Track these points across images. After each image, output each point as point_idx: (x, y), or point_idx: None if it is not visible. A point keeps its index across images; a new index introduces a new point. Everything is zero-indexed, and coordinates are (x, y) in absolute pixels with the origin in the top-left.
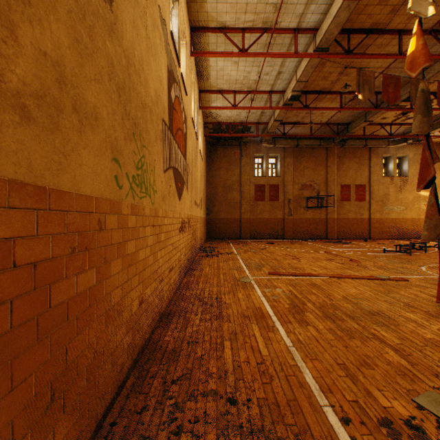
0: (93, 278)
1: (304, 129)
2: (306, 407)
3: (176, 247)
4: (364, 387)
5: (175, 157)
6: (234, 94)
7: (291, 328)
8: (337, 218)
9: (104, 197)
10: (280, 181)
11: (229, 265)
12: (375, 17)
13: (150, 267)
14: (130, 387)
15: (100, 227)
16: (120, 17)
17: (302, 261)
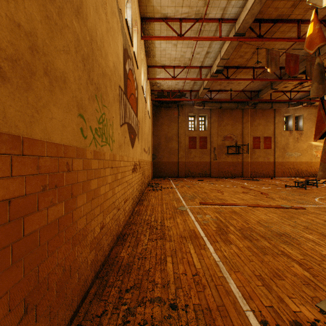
0: (61, 210)
1: (226, 95)
2: (232, 311)
3: (130, 184)
4: (277, 294)
5: (129, 115)
6: (174, 69)
7: (218, 247)
8: (250, 161)
9: (71, 145)
10: (207, 134)
11: (170, 197)
12: (279, 10)
13: (110, 200)
14: (93, 295)
15: (68, 169)
16: (85, 3)
17: (225, 194)
